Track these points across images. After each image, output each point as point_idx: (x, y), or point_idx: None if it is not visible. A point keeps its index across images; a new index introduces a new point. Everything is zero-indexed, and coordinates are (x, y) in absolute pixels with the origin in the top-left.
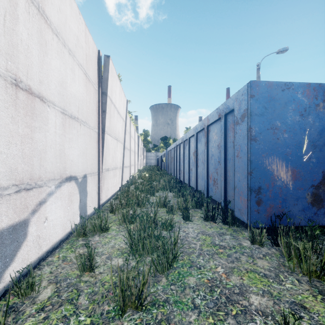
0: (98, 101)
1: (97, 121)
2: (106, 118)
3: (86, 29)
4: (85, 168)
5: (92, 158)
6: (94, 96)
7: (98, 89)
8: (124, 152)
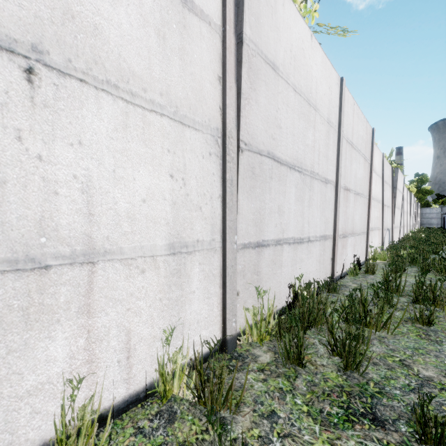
0: (391, 193)
1: (391, 203)
2: (396, 200)
3: (389, 166)
4: (389, 225)
5: (390, 221)
6: (391, 192)
7: (392, 186)
8: (401, 216)
